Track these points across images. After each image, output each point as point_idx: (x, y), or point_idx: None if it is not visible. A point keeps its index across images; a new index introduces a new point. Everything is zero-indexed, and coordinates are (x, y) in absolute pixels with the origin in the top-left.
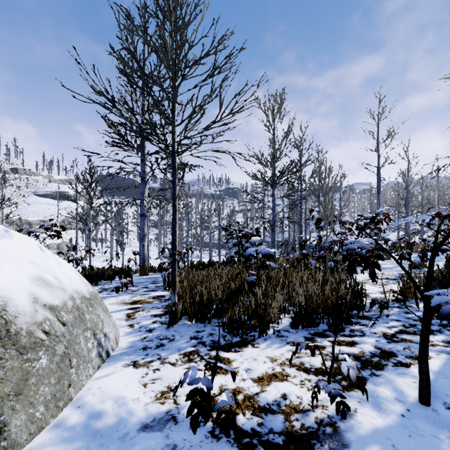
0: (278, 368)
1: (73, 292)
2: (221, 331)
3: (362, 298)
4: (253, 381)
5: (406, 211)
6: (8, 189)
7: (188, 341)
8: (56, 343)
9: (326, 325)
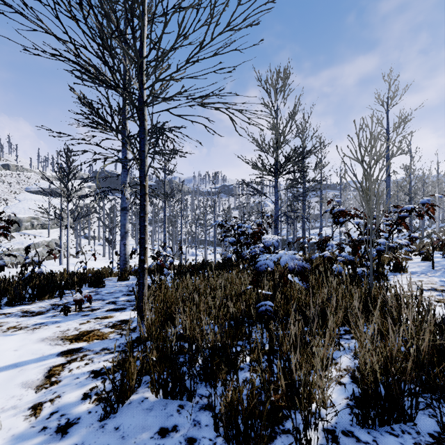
0: None
1: None
2: (211, 430)
3: None
4: None
5: None
6: None
7: None
8: None
9: (427, 416)
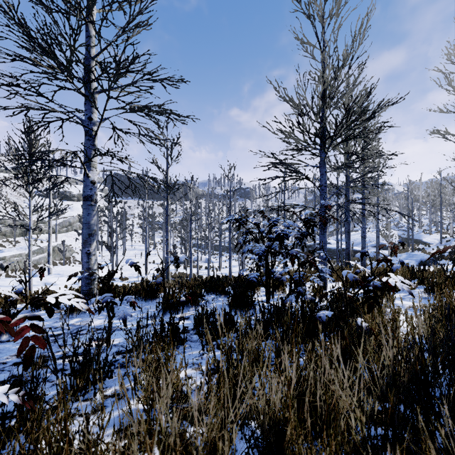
0: None
1: None
2: None
3: None
4: None
5: None
6: (8, 189)
7: None
8: None
9: None
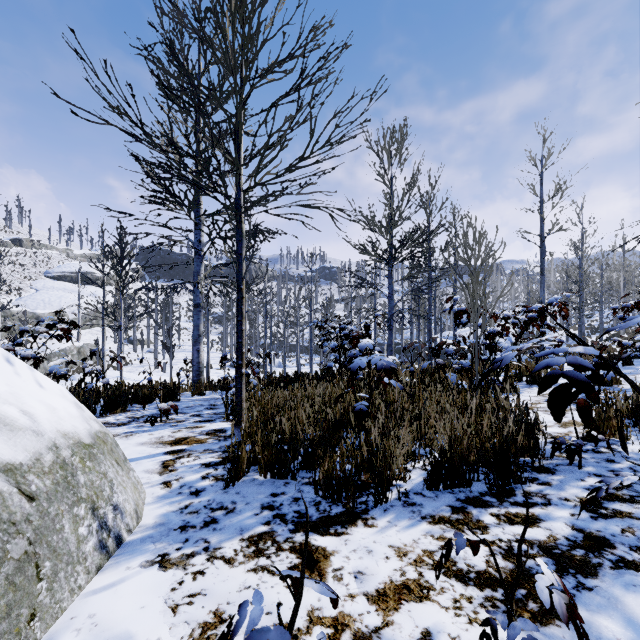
0: (412, 570)
1: (57, 437)
2: (312, 494)
3: (538, 438)
4: (368, 600)
5: (580, 300)
6: (8, 269)
7: (257, 513)
8: (10, 537)
9: (483, 484)
